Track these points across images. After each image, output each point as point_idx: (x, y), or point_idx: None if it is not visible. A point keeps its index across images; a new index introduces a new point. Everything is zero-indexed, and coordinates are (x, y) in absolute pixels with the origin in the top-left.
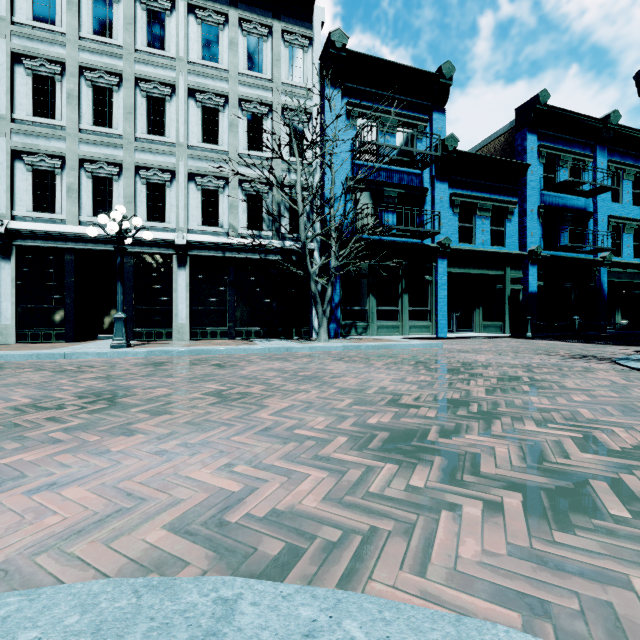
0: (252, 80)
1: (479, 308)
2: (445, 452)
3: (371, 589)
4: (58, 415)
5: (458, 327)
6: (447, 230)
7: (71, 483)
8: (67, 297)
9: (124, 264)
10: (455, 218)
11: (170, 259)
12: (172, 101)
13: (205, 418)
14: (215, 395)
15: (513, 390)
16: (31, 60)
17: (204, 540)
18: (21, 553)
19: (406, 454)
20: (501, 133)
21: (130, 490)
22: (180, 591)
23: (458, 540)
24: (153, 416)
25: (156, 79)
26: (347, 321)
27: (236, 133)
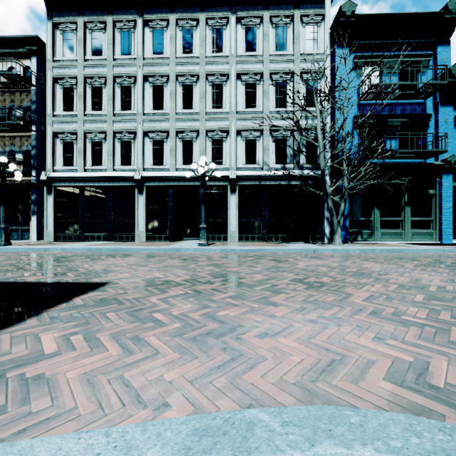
0: (279, 58)
1: None
2: None
3: None
4: (215, 287)
5: None
6: (452, 148)
7: (276, 334)
8: (169, 215)
9: (199, 193)
10: None
11: (225, 188)
12: (227, 84)
13: (313, 299)
14: (300, 282)
15: None
16: (152, 78)
17: (432, 397)
18: (300, 378)
19: None
20: None
21: (323, 346)
22: None
23: None
24: (274, 294)
25: (217, 72)
26: (353, 229)
27: (268, 97)
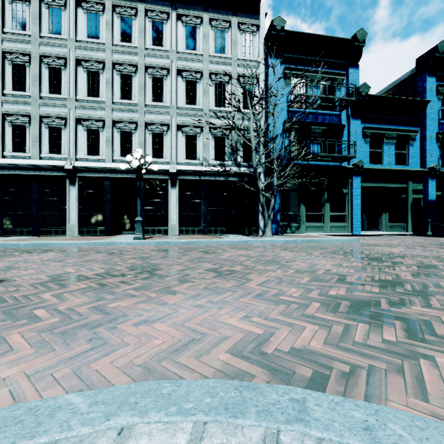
0: (218, 59)
1: (386, 213)
2: (400, 318)
3: (391, 406)
4: (125, 280)
5: (368, 227)
6: (360, 155)
7: (155, 321)
8: (106, 207)
9: None
10: (366, 145)
11: (166, 182)
12: (167, 79)
13: (214, 286)
14: (213, 271)
15: (434, 275)
16: (86, 62)
17: (256, 362)
18: (150, 359)
19: (370, 317)
20: (404, 78)
21: (193, 328)
22: (264, 391)
23: (442, 380)
24: (181, 283)
25: (158, 66)
26: (284, 222)
27: (208, 96)
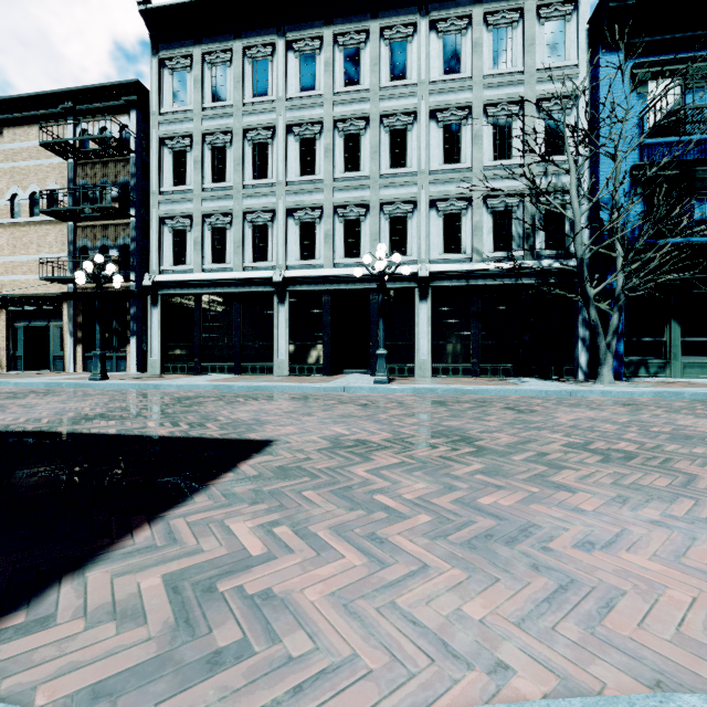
0: (499, 79)
1: None
2: None
3: None
4: (444, 454)
5: None
6: None
7: (608, 545)
8: (324, 335)
9: (370, 301)
10: None
11: (411, 293)
12: (413, 129)
13: (629, 481)
14: (582, 449)
15: None
16: (299, 127)
17: None
18: None
19: None
20: None
21: None
22: None
23: None
24: (552, 469)
25: (398, 111)
26: (631, 357)
27: (481, 145)
